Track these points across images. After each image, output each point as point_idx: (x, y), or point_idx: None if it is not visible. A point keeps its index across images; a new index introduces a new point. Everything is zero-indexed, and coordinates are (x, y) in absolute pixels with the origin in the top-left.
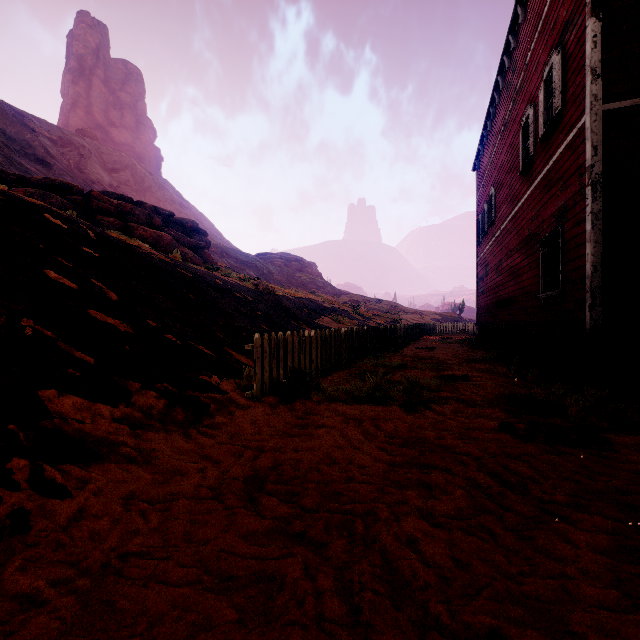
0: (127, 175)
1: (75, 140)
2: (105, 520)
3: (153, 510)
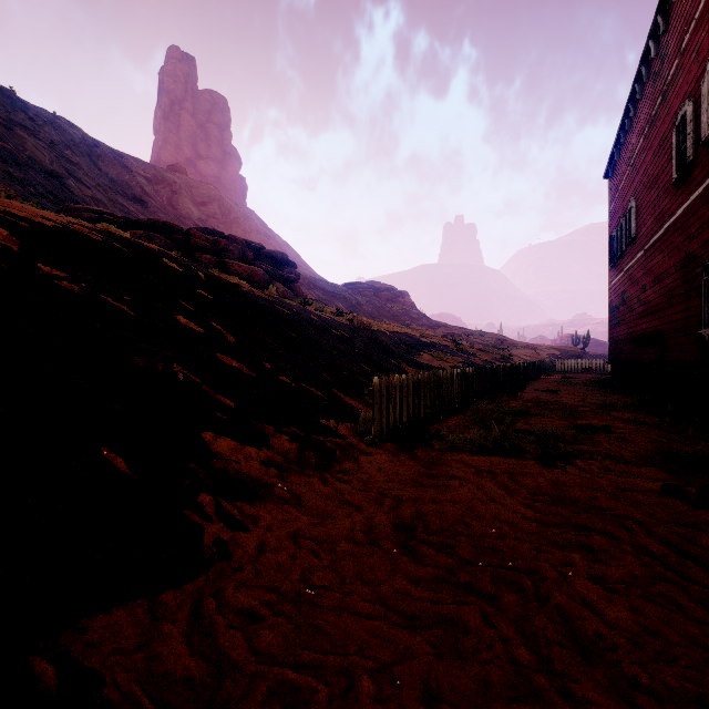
0: (214, 208)
1: (167, 176)
2: (284, 554)
3: (320, 549)
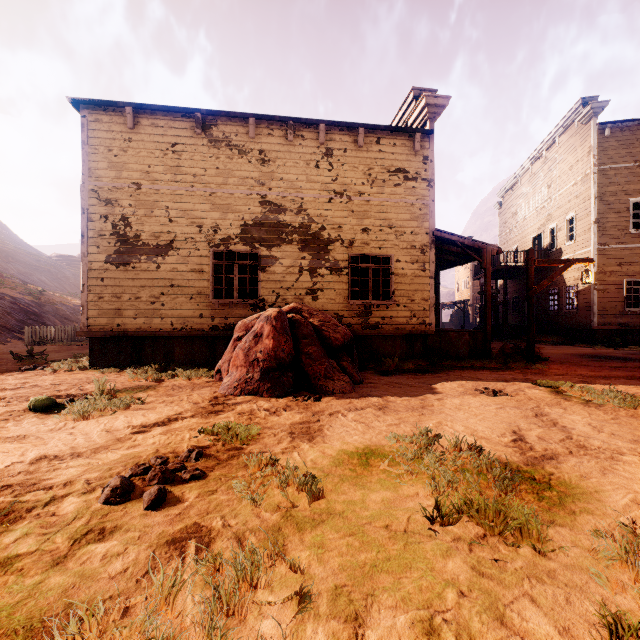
0: None
1: None
2: None
3: None
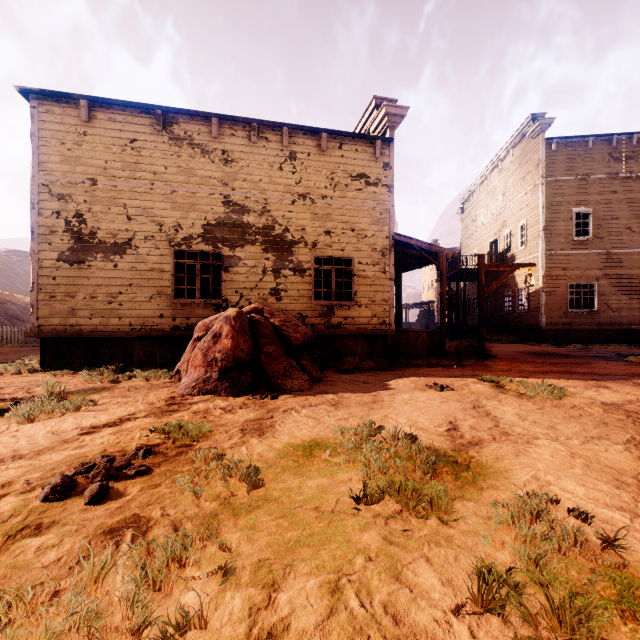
0: None
1: None
2: None
3: None
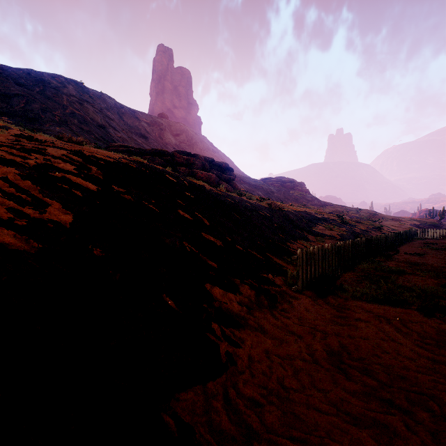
0: (183, 137)
1: (158, 121)
2: (264, 365)
3: (284, 363)
